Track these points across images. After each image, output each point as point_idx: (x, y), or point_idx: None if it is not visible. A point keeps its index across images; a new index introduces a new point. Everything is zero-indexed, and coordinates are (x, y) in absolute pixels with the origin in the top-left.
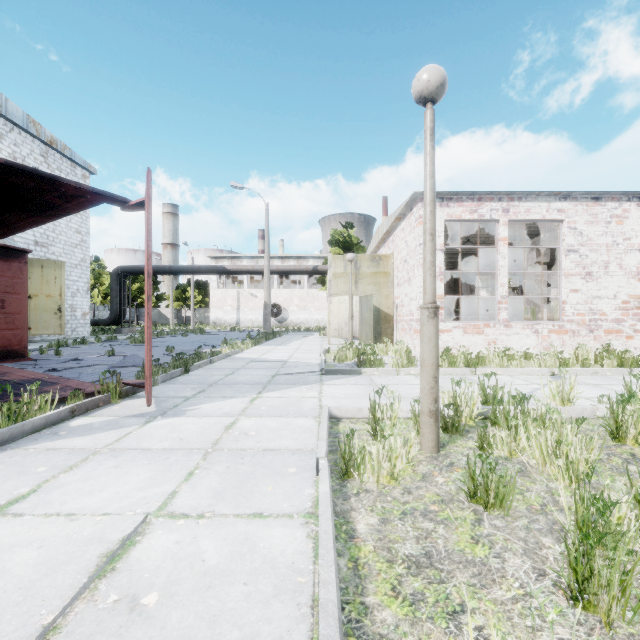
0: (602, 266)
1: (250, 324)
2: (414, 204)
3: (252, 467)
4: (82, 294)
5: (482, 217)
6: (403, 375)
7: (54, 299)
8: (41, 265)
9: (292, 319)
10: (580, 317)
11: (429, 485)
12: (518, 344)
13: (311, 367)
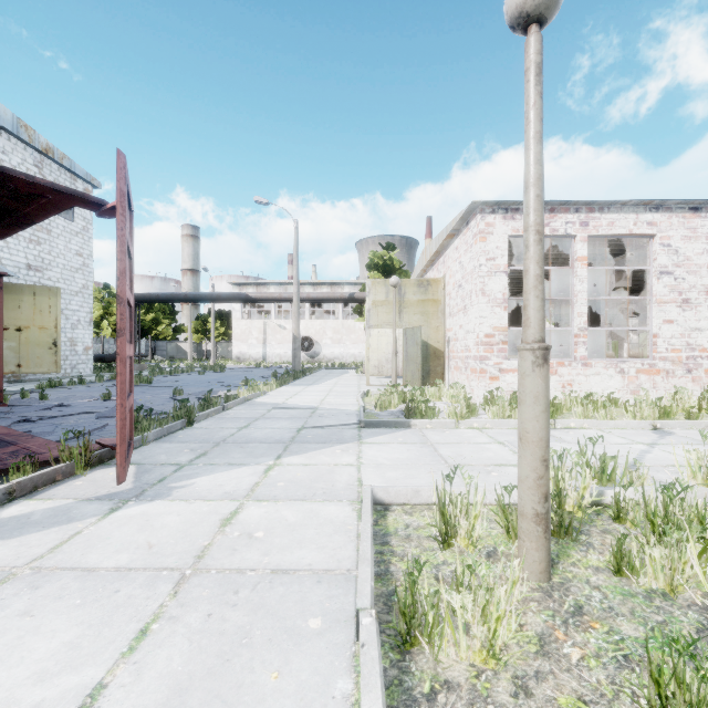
0: (702, 291)
1: (278, 359)
2: (471, 217)
3: (249, 615)
4: (84, 326)
5: (555, 232)
6: (463, 429)
7: (48, 332)
8: (33, 292)
9: (325, 354)
10: (675, 354)
11: (557, 669)
12: (599, 387)
13: (347, 417)
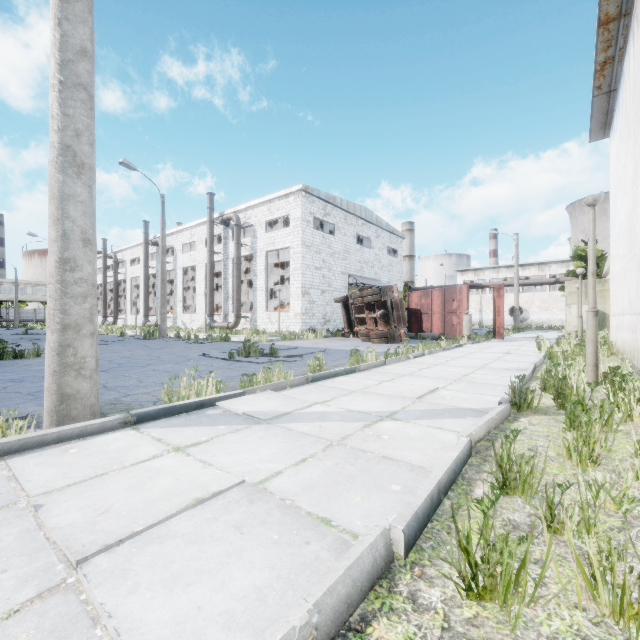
0: None
1: (491, 323)
2: None
3: None
4: None
5: None
6: None
7: None
8: None
9: (533, 319)
10: None
11: None
12: None
13: (551, 338)
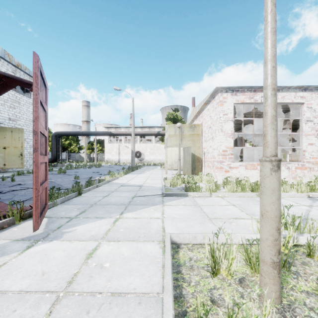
0: None
1: (125, 161)
2: (216, 94)
3: None
4: None
5: (256, 101)
6: (214, 197)
7: (18, 149)
8: (11, 131)
9: (146, 159)
10: (314, 159)
11: None
12: None
13: (156, 191)
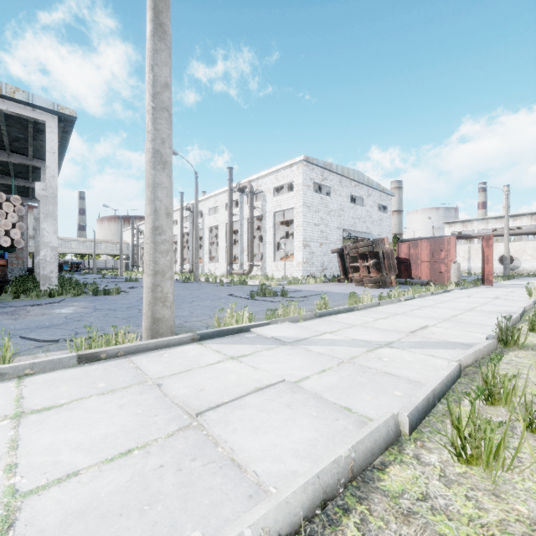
0: None
1: (480, 271)
2: None
3: None
4: None
5: None
6: None
7: None
8: None
9: (525, 267)
10: None
11: None
12: None
13: None
